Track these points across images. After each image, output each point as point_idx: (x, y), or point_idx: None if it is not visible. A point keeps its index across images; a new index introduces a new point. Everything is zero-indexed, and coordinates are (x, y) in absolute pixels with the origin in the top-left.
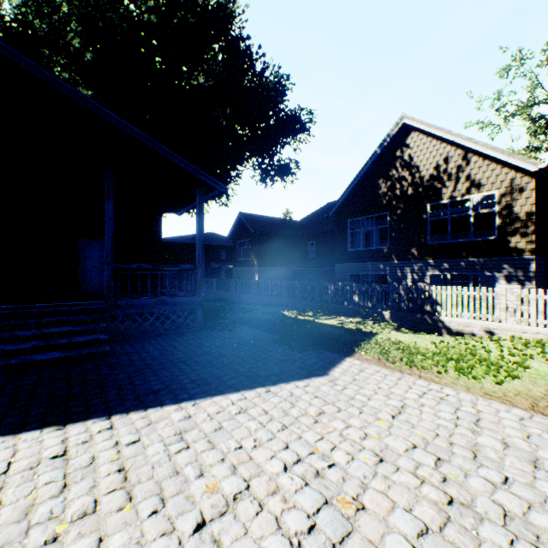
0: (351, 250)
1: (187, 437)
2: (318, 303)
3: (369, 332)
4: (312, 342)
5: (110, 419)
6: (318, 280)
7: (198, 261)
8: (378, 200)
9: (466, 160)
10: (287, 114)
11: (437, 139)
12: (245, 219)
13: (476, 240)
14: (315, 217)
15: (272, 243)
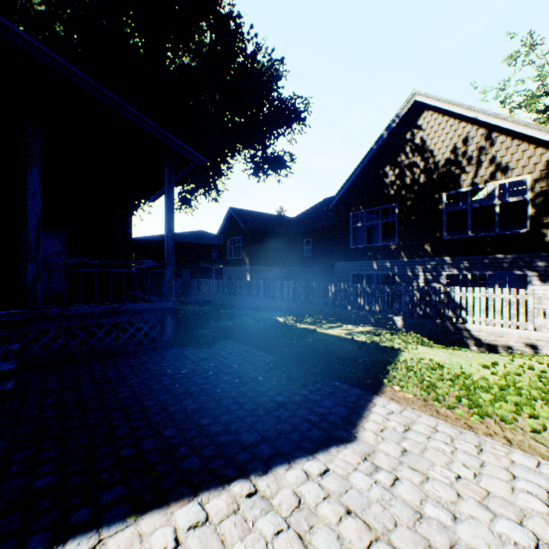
0: (353, 247)
1: None
2: (316, 306)
3: (391, 348)
4: (320, 366)
5: None
6: (314, 280)
7: (166, 256)
8: (384, 190)
9: (490, 141)
10: (281, 101)
11: (455, 117)
12: (236, 215)
13: (503, 233)
14: (311, 214)
15: (265, 241)
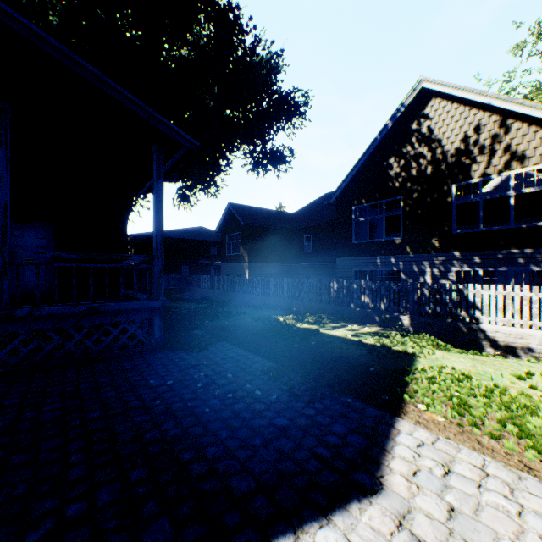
0: (356, 242)
1: None
2: (318, 304)
3: (405, 353)
4: (327, 376)
5: None
6: (314, 277)
7: (154, 249)
8: (388, 183)
9: (504, 128)
10: (281, 94)
11: (466, 104)
12: (234, 210)
13: (519, 226)
14: (311, 209)
15: (265, 236)
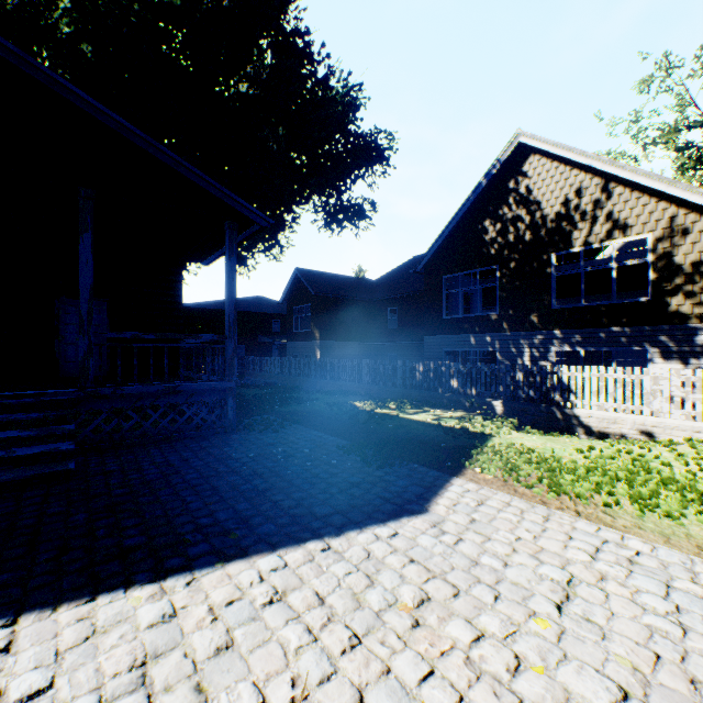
0: (447, 317)
1: (155, 675)
2: (402, 390)
3: (480, 434)
4: (399, 450)
5: (12, 624)
6: (400, 359)
7: (227, 329)
8: (483, 249)
9: (606, 192)
10: (359, 136)
11: (567, 163)
12: (303, 277)
13: (621, 302)
14: (397, 276)
15: (340, 309)
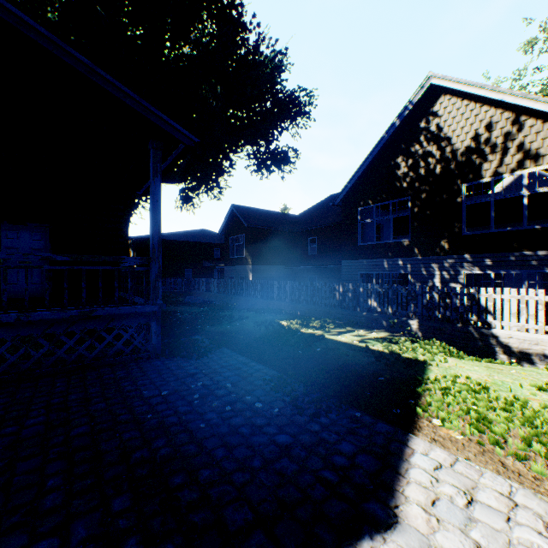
0: (362, 244)
1: None
2: (323, 308)
3: (415, 361)
4: (333, 387)
5: None
6: (319, 280)
7: (151, 251)
8: (396, 183)
9: (517, 125)
10: (285, 93)
11: (477, 101)
12: (238, 212)
13: (533, 227)
14: (316, 211)
15: (268, 239)
